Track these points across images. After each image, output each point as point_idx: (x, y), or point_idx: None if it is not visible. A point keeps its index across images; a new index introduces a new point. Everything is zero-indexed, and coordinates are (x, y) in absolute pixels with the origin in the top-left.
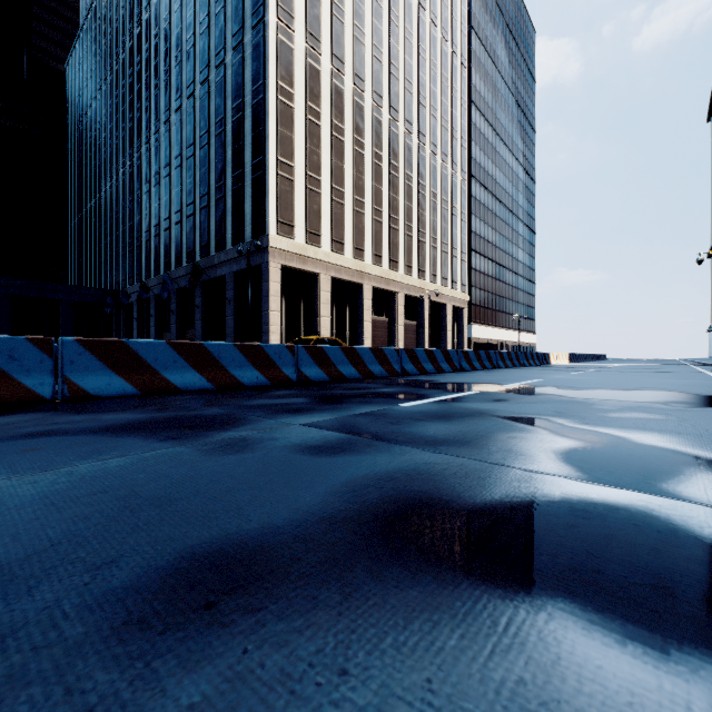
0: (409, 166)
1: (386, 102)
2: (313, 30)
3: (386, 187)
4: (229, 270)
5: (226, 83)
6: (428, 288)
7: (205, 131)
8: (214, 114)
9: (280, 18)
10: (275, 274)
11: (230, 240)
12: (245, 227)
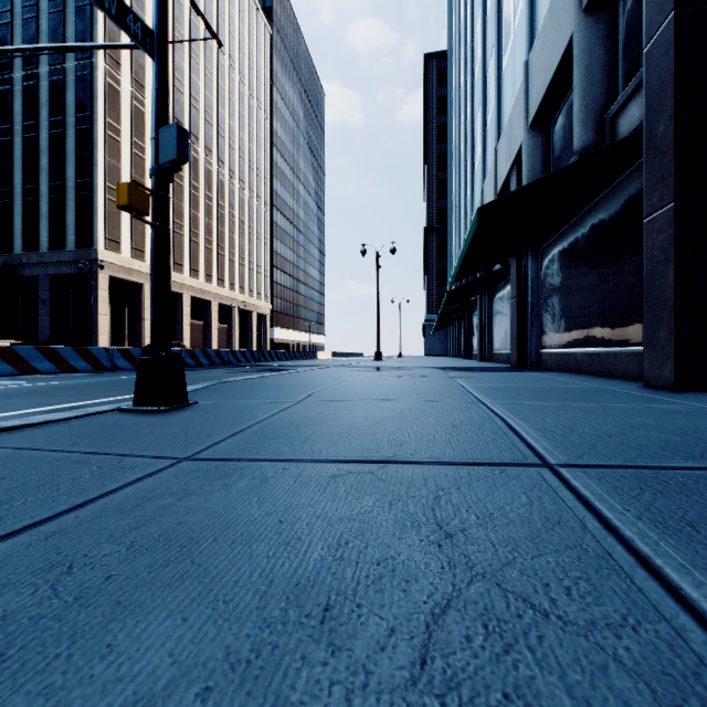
0: (222, 197)
1: (202, 143)
2: (138, 77)
3: (202, 213)
4: (44, 272)
5: (39, 92)
6: (238, 298)
7: (6, 126)
8: (20, 114)
9: (109, 64)
10: (103, 283)
11: (46, 244)
12: (67, 236)
